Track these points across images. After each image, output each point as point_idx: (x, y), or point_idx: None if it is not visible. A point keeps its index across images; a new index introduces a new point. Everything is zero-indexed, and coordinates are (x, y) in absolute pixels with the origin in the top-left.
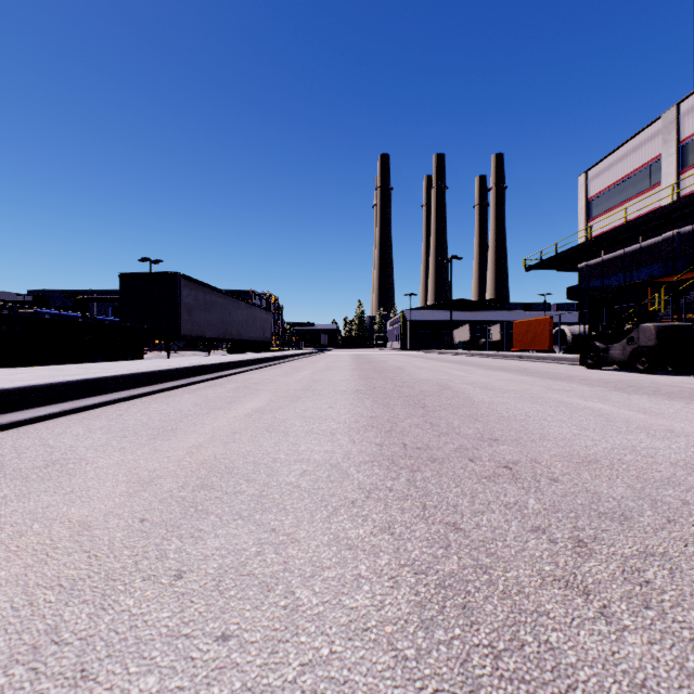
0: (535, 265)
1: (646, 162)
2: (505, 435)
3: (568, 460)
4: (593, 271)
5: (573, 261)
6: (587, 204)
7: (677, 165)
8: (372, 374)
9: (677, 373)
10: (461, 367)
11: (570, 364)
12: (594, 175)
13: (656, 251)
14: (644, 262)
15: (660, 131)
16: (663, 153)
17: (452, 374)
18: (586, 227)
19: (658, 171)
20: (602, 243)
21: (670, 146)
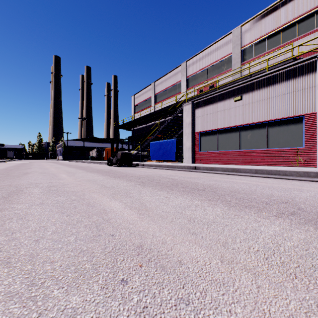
0: (117, 126)
1: (148, 97)
2: (1, 183)
3: (3, 185)
4: (136, 132)
5: (130, 127)
6: (134, 107)
7: (154, 101)
8: (3, 171)
9: (128, 166)
10: (63, 167)
11: (107, 165)
12: (136, 97)
13: (150, 127)
14: (148, 131)
15: (151, 89)
16: (151, 96)
17: (47, 169)
18: (134, 115)
19: (151, 102)
20: (136, 122)
21: (153, 95)
